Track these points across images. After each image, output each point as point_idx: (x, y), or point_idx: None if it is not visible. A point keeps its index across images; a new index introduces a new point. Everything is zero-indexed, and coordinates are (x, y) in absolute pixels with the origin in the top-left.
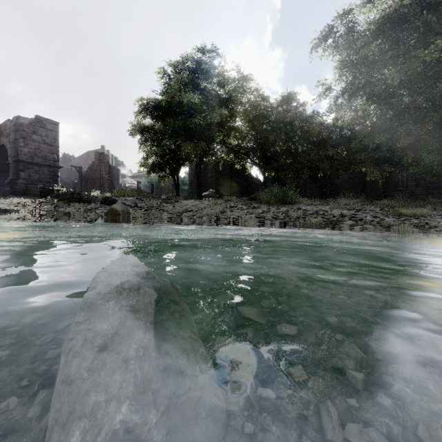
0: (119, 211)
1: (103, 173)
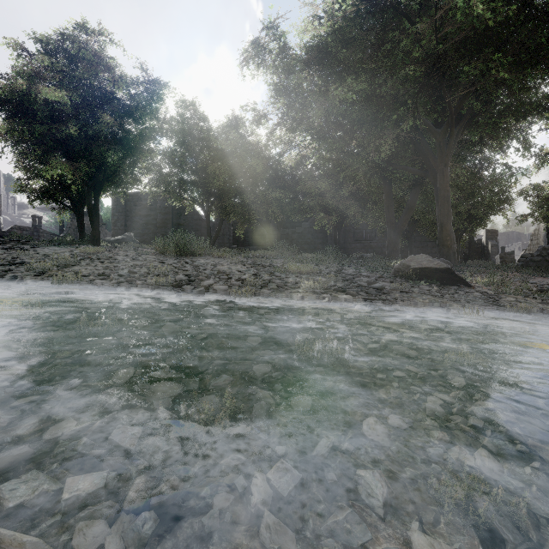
0: None
1: None
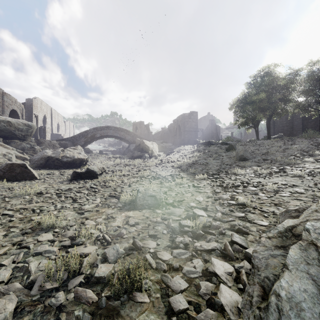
0: (232, 145)
1: (213, 130)
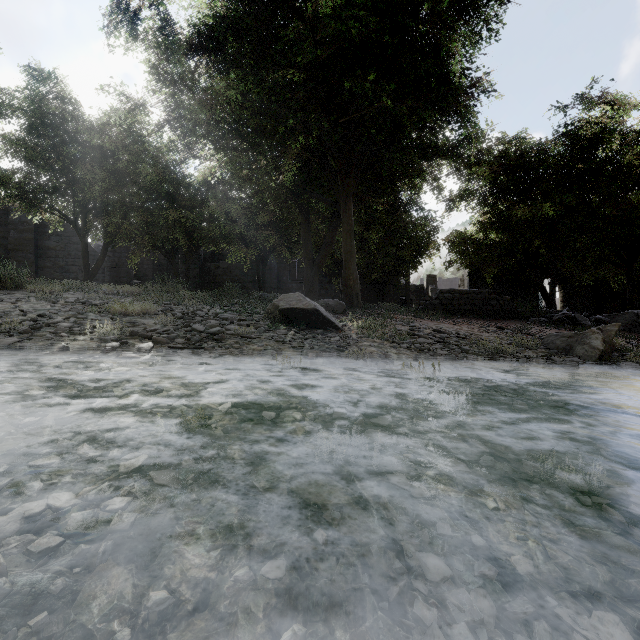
0: None
1: None
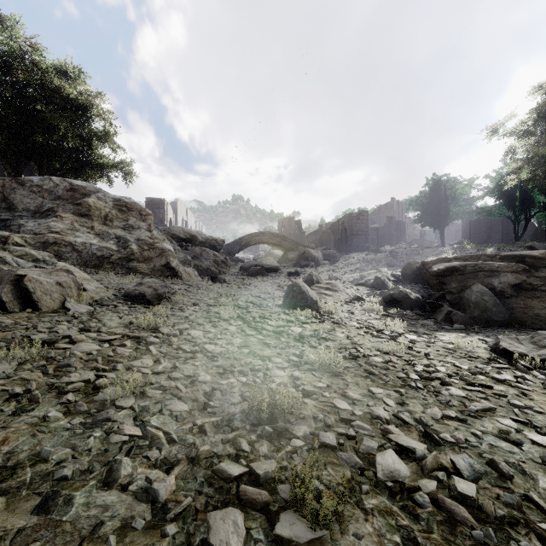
0: (393, 254)
1: (392, 231)
